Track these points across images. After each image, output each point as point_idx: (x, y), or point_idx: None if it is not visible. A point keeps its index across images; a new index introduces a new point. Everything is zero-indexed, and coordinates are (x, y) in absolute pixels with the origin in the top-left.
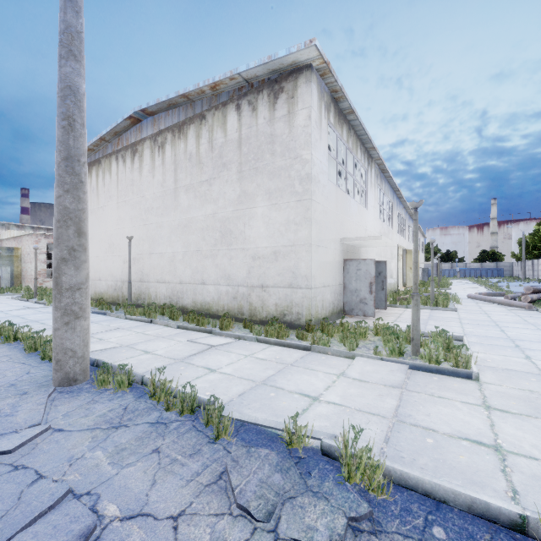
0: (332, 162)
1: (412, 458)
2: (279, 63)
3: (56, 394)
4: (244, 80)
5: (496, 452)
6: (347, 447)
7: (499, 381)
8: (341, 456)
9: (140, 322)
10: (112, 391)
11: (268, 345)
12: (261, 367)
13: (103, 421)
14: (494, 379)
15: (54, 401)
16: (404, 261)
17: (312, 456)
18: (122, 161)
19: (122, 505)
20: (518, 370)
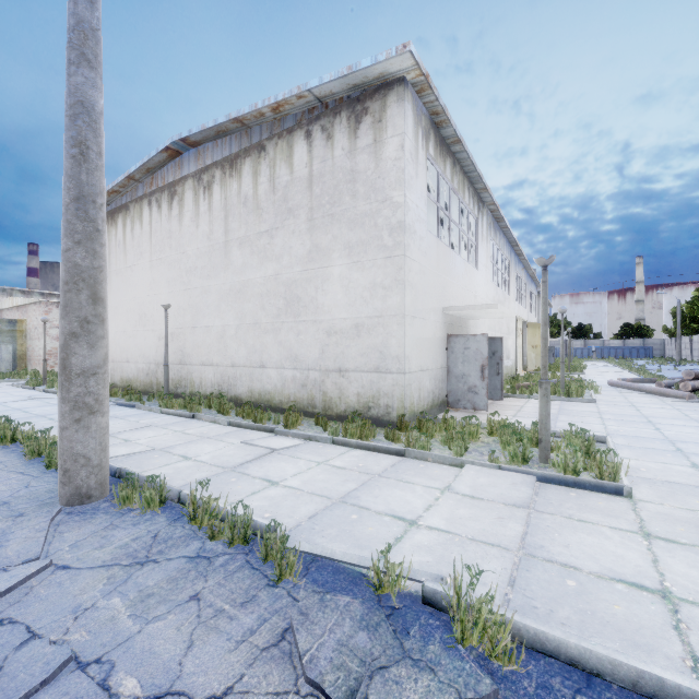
0: (431, 208)
1: (549, 609)
2: (362, 76)
3: (62, 516)
4: (316, 99)
5: (664, 600)
6: (460, 597)
7: (659, 498)
8: (451, 608)
9: (180, 417)
10: (139, 512)
11: (348, 448)
12: (339, 478)
13: (124, 554)
14: (653, 496)
15: (59, 525)
16: (524, 337)
17: (410, 605)
18: (156, 207)
19: (144, 679)
20: (683, 483)
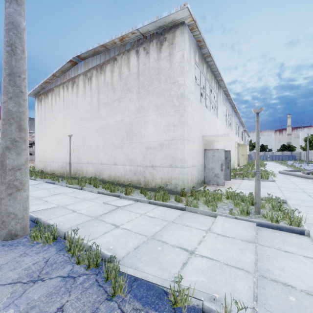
0: (195, 90)
1: None
2: (163, 21)
3: None
4: (141, 34)
5: None
6: None
7: None
8: None
9: (75, 189)
10: (41, 245)
11: (156, 206)
12: (151, 223)
13: (26, 274)
14: None
15: None
16: (238, 151)
17: None
18: (66, 89)
19: None
20: None
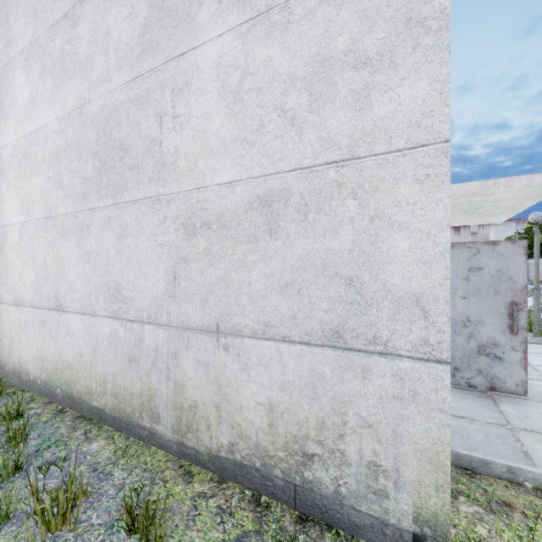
0: None
1: None
2: None
3: None
4: None
5: None
6: None
7: None
8: None
9: None
10: None
11: None
12: None
13: None
14: None
15: None
16: None
17: None
18: None
19: None
20: None
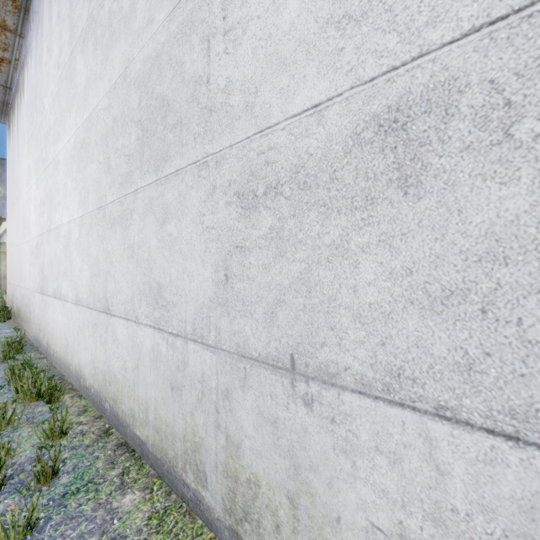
0: None
1: None
2: None
3: None
4: None
5: None
6: None
7: None
8: None
9: None
10: None
11: None
12: None
13: None
14: None
15: None
16: None
17: None
18: (29, 60)
19: None
20: None
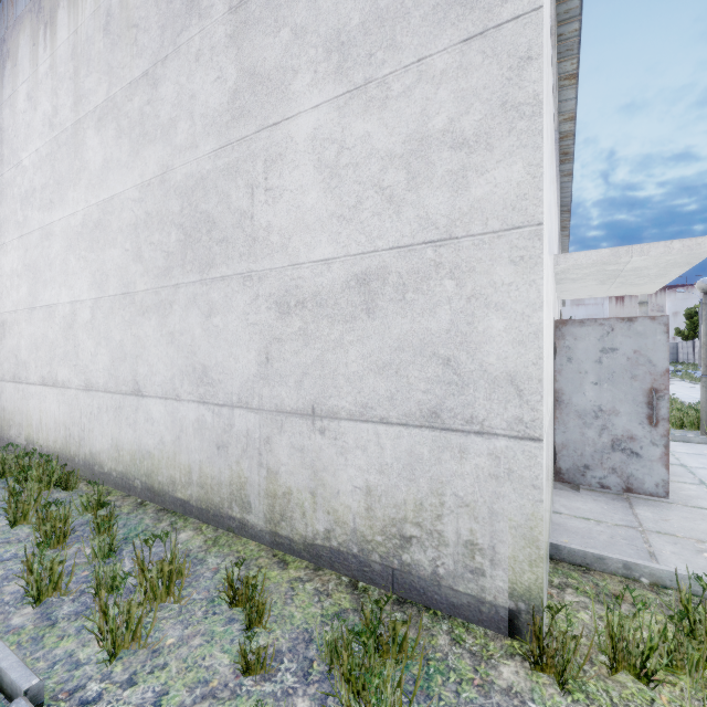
0: None
1: None
2: None
3: None
4: None
5: None
6: None
7: None
8: None
9: None
10: None
11: None
12: None
13: None
14: None
15: None
16: None
17: None
18: None
19: None
20: None
